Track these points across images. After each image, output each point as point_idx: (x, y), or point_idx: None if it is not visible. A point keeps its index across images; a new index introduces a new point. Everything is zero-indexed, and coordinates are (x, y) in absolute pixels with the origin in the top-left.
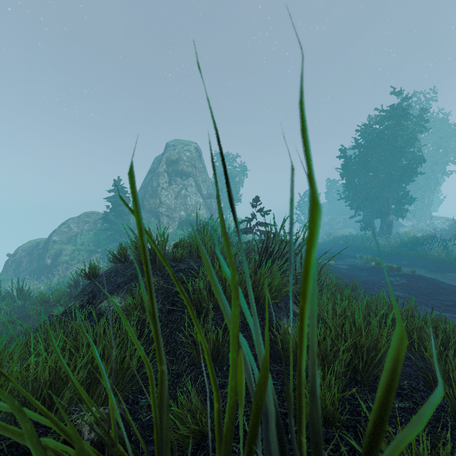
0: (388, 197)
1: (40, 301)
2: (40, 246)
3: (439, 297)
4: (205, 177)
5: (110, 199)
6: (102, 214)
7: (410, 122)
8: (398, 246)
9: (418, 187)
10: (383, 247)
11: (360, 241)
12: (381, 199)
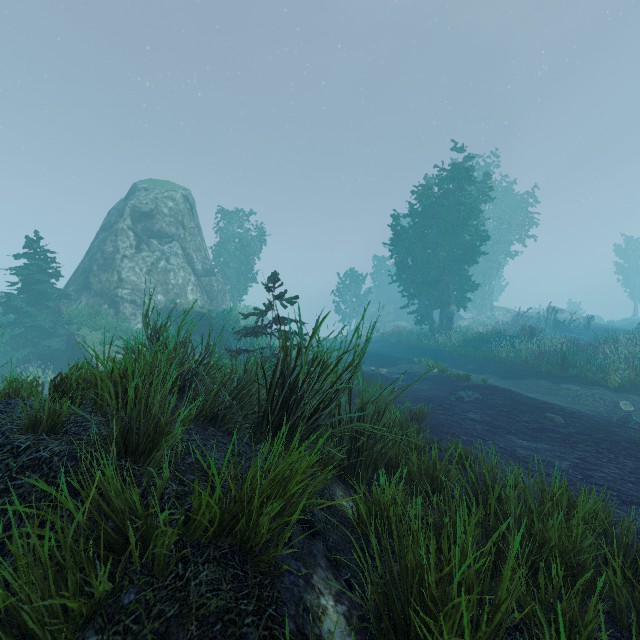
0: (449, 282)
1: None
2: None
3: (522, 417)
4: (200, 242)
5: (18, 270)
6: (1, 297)
7: (473, 188)
8: (461, 344)
9: (478, 271)
10: (444, 346)
11: (415, 339)
12: (441, 284)
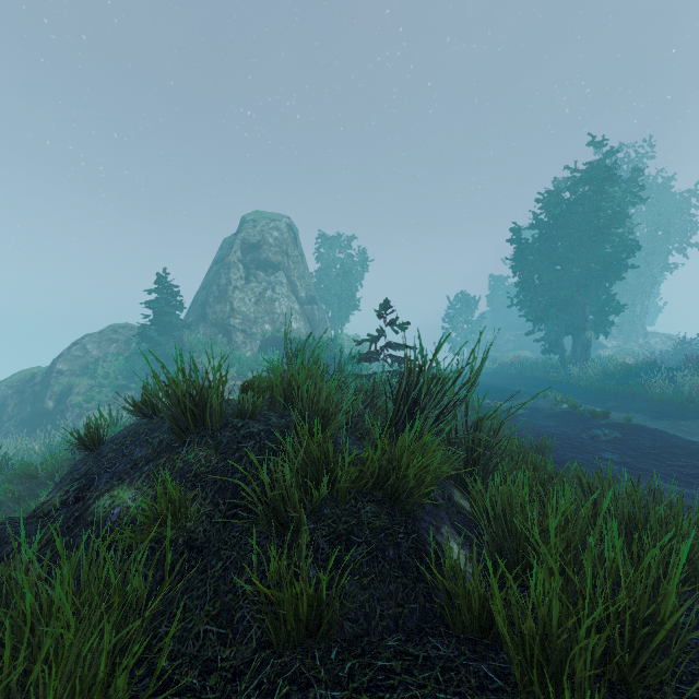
0: (584, 303)
1: (22, 475)
2: (36, 380)
3: (675, 461)
4: (303, 270)
5: (151, 304)
6: (138, 328)
7: (617, 189)
8: (600, 378)
9: (626, 289)
10: (577, 380)
11: (541, 371)
12: (574, 307)
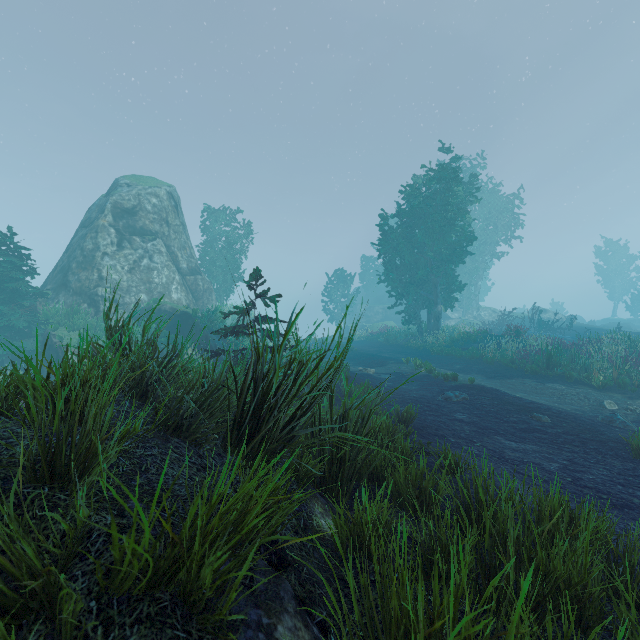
0: (436, 282)
1: None
2: None
3: (509, 418)
4: (185, 240)
5: None
6: None
7: (460, 188)
8: (448, 344)
9: (465, 271)
10: (431, 346)
11: (403, 339)
12: (428, 284)
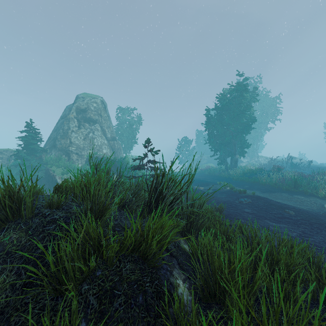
0: (235, 143)
1: None
2: None
3: (272, 211)
4: (109, 124)
5: (22, 138)
6: (14, 151)
7: (248, 95)
8: (241, 175)
9: (251, 137)
10: (232, 176)
11: (218, 172)
12: (231, 144)
